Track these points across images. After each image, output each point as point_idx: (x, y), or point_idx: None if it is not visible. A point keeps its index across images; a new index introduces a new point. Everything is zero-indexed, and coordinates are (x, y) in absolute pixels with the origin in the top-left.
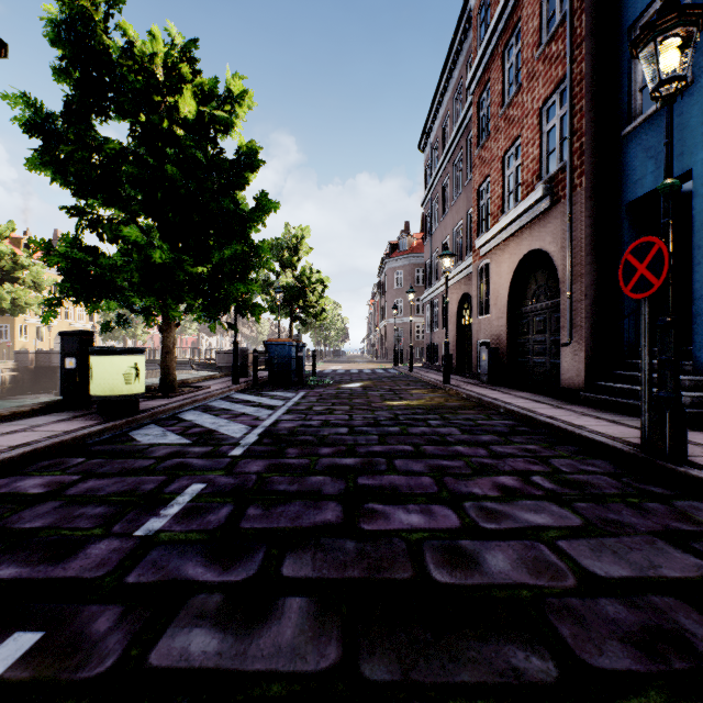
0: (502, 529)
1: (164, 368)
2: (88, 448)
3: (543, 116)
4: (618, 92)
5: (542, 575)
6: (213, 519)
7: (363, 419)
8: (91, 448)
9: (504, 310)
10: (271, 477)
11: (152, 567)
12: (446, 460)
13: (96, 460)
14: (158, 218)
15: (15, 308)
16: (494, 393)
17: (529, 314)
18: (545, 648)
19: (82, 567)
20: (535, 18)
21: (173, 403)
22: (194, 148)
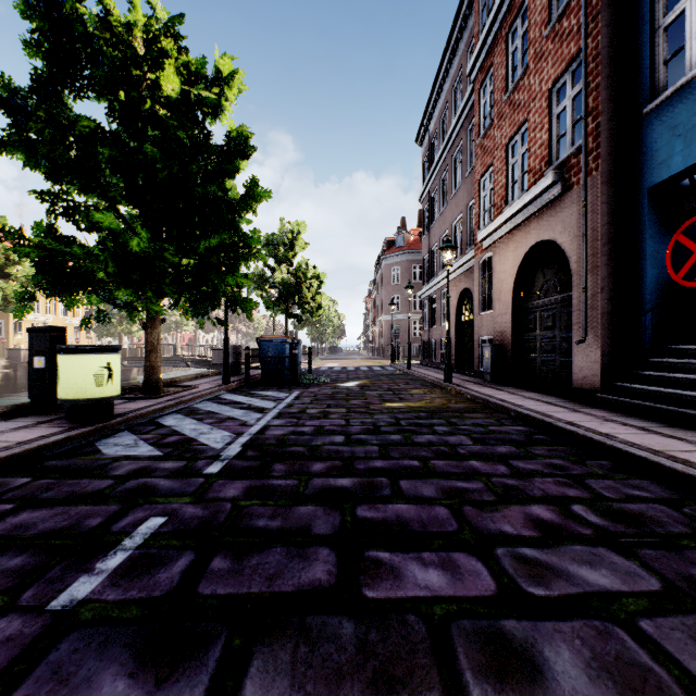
0: (556, 598)
1: (147, 367)
2: (41, 464)
3: (552, 99)
4: (639, 67)
5: (639, 695)
6: (163, 577)
7: (361, 424)
8: (45, 464)
9: (509, 305)
10: (250, 506)
11: (51, 677)
12: (461, 481)
13: (43, 481)
14: (140, 205)
15: (8, 304)
16: (501, 394)
17: (536, 310)
18: None
19: None
20: None
21: (153, 406)
22: (177, 128)
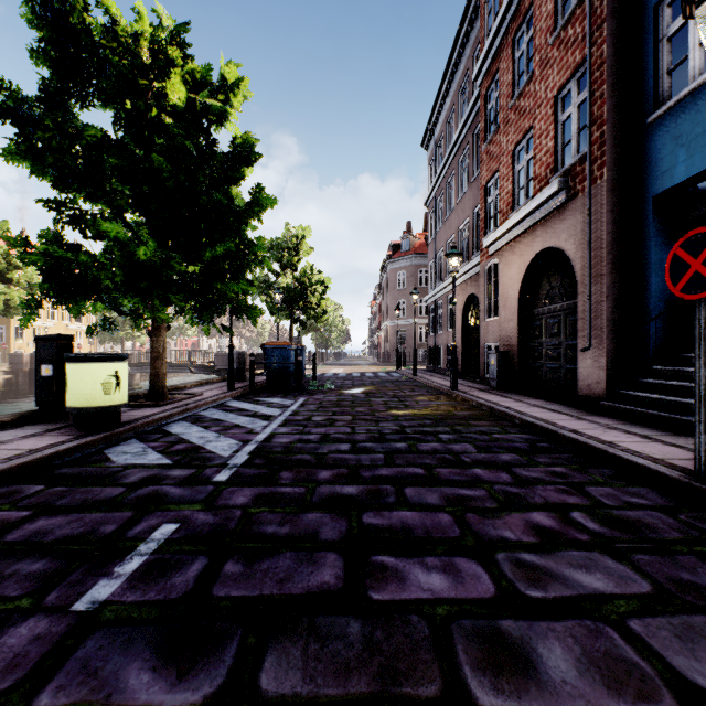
0: (551, 600)
1: (153, 374)
2: (52, 471)
3: (557, 106)
4: (644, 76)
5: (624, 687)
6: (179, 581)
7: (366, 432)
8: (56, 471)
9: (514, 312)
10: (259, 513)
11: (80, 671)
12: (465, 489)
13: (56, 489)
14: (146, 213)
15: (9, 309)
16: (506, 401)
17: (542, 316)
18: None
19: None
20: (549, 1)
21: (160, 413)
22: (184, 137)
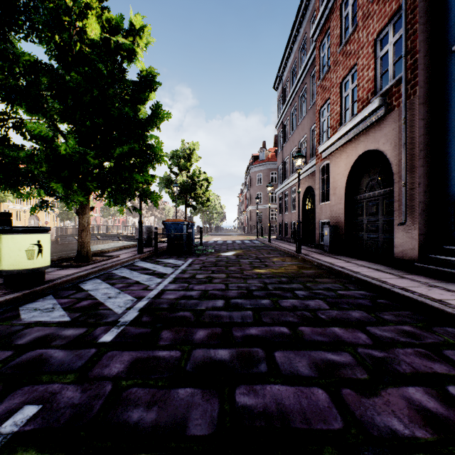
0: None
1: (80, 242)
2: None
3: (376, 46)
4: (449, 15)
5: None
6: None
7: (237, 288)
8: None
9: (342, 197)
10: (130, 388)
11: None
12: (331, 352)
13: None
14: (72, 122)
15: None
16: (339, 262)
17: (363, 200)
18: None
19: None
20: None
21: (80, 272)
22: (98, 62)
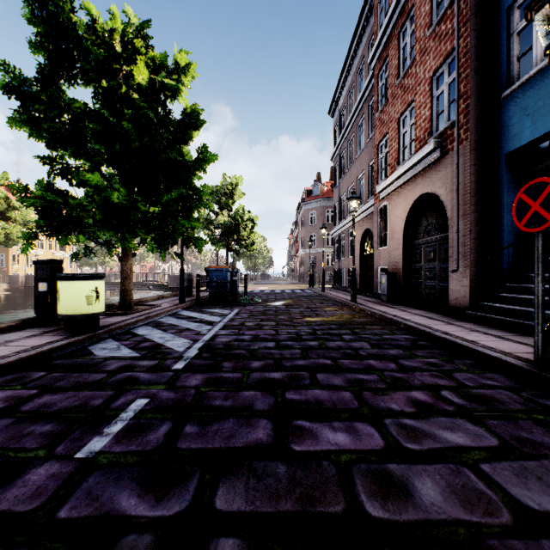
0: (425, 451)
1: (122, 290)
2: (51, 362)
3: (433, 84)
4: (499, 62)
5: (475, 507)
6: (152, 438)
7: (287, 333)
8: (53, 362)
9: (400, 242)
10: (208, 391)
11: (86, 497)
12: (362, 374)
13: (55, 374)
14: (117, 166)
15: (9, 241)
16: (394, 311)
17: (421, 246)
18: None
19: (17, 497)
20: (427, 3)
21: (129, 320)
22: (147, 108)
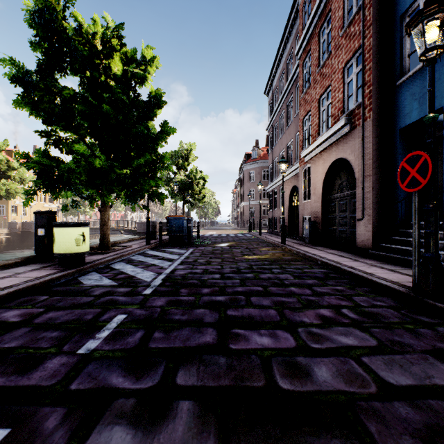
0: (324, 349)
1: (102, 234)
2: (51, 289)
3: (345, 73)
4: (394, 57)
5: (353, 383)
6: (131, 340)
7: (229, 268)
8: (53, 289)
9: (320, 197)
10: (170, 309)
11: (88, 377)
12: (284, 297)
13: (55, 297)
14: (98, 138)
15: (9, 195)
16: (314, 250)
17: (336, 200)
18: (359, 442)
19: (41, 377)
20: (340, 10)
21: (107, 257)
22: (121, 93)
